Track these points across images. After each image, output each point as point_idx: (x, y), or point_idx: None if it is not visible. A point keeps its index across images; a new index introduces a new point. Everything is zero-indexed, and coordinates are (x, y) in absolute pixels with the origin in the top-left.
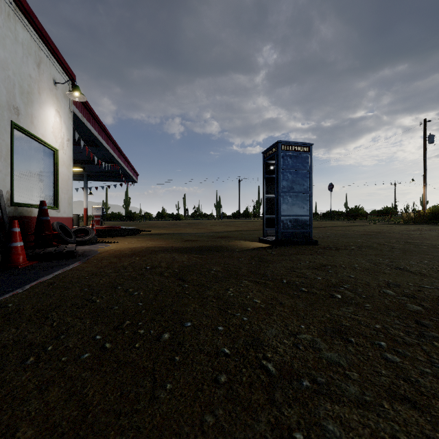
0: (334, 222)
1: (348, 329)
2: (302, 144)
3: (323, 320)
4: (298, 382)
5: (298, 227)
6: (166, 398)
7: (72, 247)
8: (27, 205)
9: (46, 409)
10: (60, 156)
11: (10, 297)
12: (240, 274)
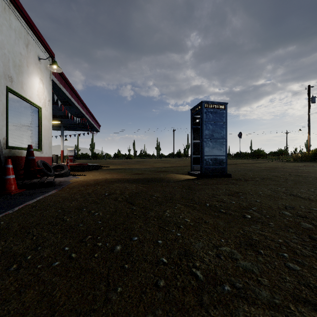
0: (242, 160)
1: (257, 243)
2: (220, 103)
3: (238, 235)
4: (220, 287)
5: (217, 164)
6: (117, 300)
7: (51, 178)
8: (18, 148)
9: (23, 309)
10: (43, 112)
11: (3, 216)
12: (174, 199)
